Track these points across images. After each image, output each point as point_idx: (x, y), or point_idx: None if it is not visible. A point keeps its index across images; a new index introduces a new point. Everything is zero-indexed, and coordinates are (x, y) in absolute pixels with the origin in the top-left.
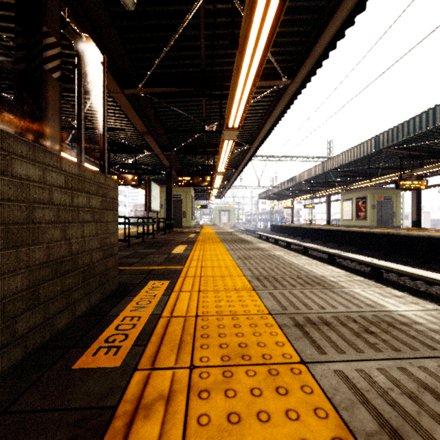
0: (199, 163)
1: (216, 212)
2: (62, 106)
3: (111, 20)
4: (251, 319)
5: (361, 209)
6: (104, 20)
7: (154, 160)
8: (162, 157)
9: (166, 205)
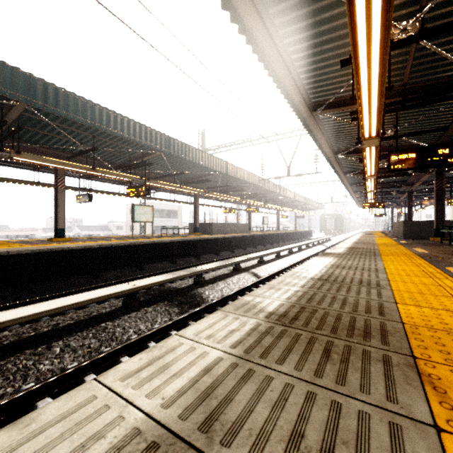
0: None
1: None
2: None
3: None
4: (377, 238)
5: None
6: None
7: None
8: None
9: None
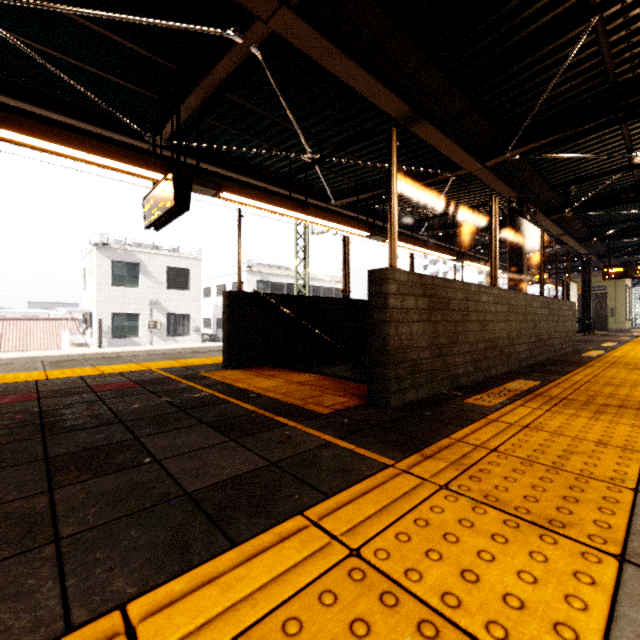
0: (639, 240)
1: None
2: None
3: (549, 189)
4: None
5: None
6: (544, 191)
7: (563, 248)
8: (578, 248)
9: (582, 301)
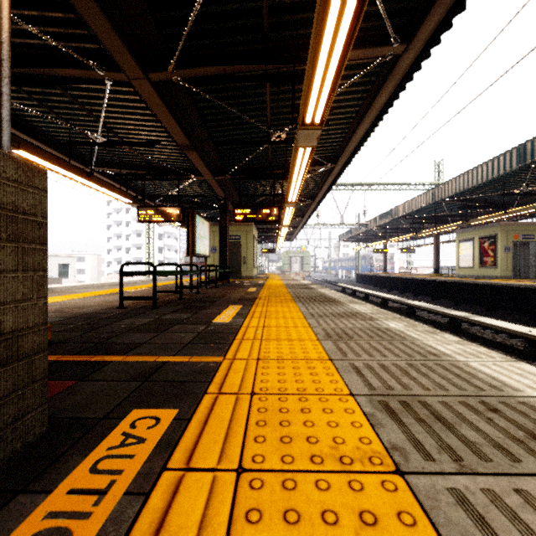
0: (263, 194)
1: (286, 258)
2: (77, 114)
3: None
4: None
5: (488, 253)
6: None
7: (205, 190)
8: (214, 184)
9: (220, 248)
